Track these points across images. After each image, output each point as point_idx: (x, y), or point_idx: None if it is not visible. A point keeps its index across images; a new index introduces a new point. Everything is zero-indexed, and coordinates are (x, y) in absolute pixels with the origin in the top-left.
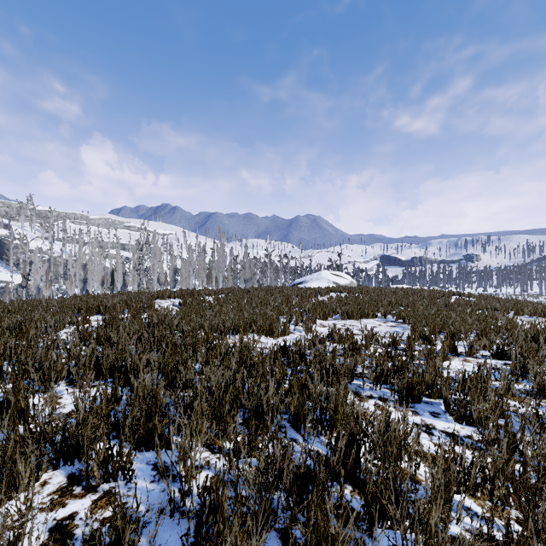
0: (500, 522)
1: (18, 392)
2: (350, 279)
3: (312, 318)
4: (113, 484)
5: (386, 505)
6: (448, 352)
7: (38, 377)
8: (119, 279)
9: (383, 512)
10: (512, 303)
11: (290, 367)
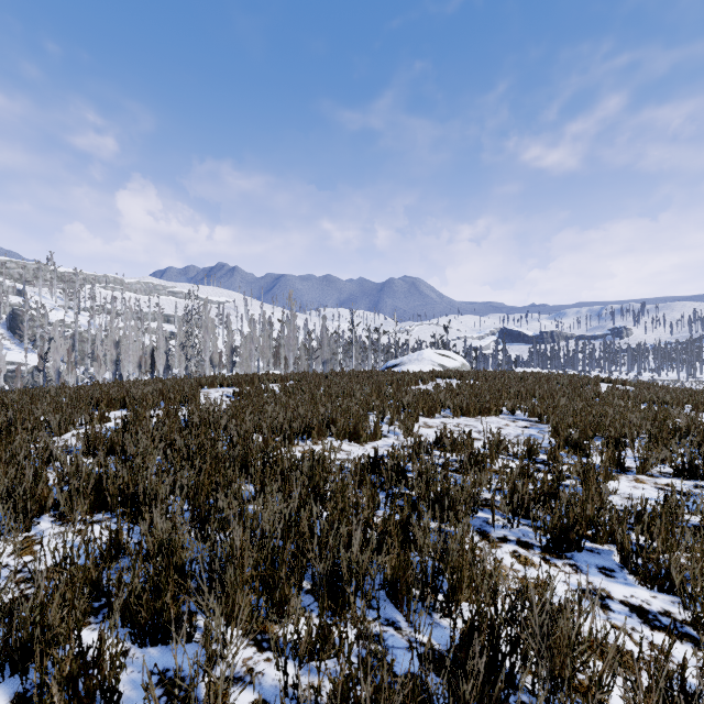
0: None
1: None
2: (461, 360)
3: (413, 416)
4: None
5: None
6: (611, 468)
7: (6, 511)
8: (161, 360)
9: None
10: (686, 394)
11: (383, 489)
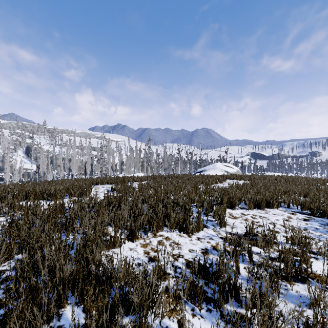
0: None
1: None
2: (236, 169)
3: (223, 210)
4: None
5: None
6: None
7: None
8: (89, 168)
9: None
10: None
11: (216, 306)
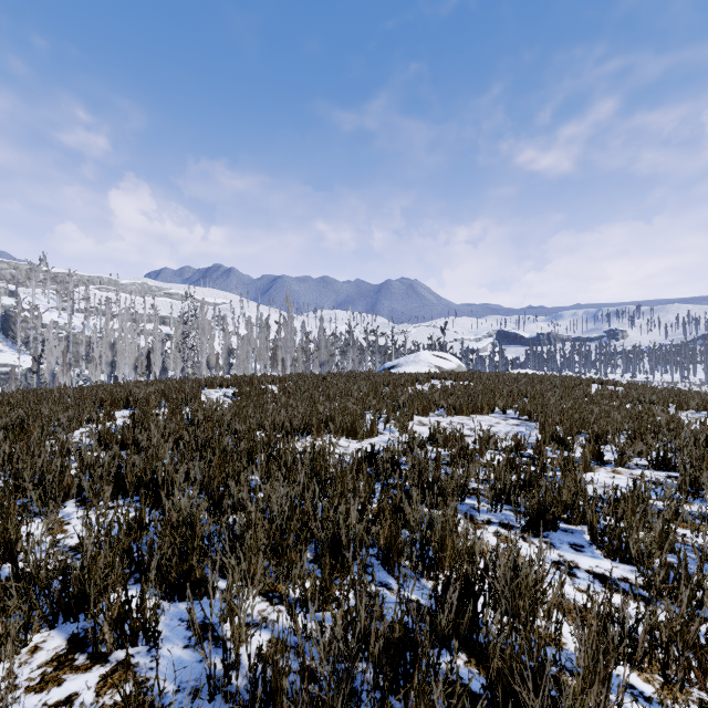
0: (677, 707)
1: (6, 517)
2: (457, 362)
3: (408, 414)
4: (132, 650)
5: (518, 687)
6: (591, 461)
7: (38, 495)
8: (158, 362)
9: (513, 696)
10: (672, 394)
11: (379, 480)
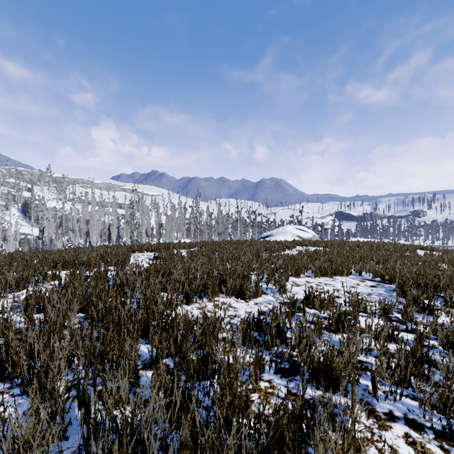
0: None
1: None
2: (312, 233)
3: (285, 277)
4: None
5: None
6: None
7: None
8: (114, 232)
9: None
10: None
11: (266, 348)
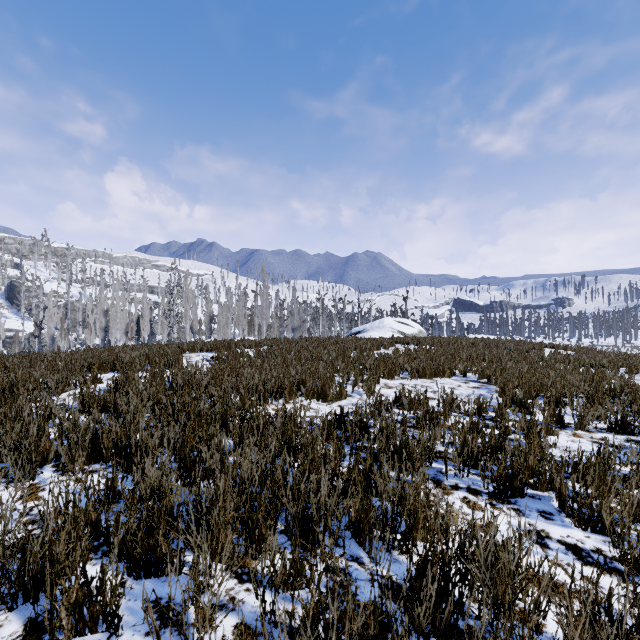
0: None
1: None
2: (418, 327)
3: (375, 377)
4: (90, 637)
5: None
6: (552, 424)
7: (14, 462)
8: (146, 327)
9: None
10: (621, 358)
11: (348, 443)
